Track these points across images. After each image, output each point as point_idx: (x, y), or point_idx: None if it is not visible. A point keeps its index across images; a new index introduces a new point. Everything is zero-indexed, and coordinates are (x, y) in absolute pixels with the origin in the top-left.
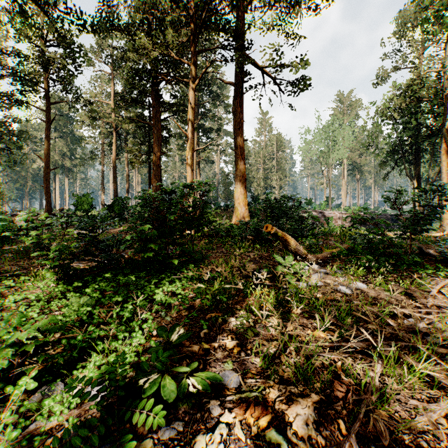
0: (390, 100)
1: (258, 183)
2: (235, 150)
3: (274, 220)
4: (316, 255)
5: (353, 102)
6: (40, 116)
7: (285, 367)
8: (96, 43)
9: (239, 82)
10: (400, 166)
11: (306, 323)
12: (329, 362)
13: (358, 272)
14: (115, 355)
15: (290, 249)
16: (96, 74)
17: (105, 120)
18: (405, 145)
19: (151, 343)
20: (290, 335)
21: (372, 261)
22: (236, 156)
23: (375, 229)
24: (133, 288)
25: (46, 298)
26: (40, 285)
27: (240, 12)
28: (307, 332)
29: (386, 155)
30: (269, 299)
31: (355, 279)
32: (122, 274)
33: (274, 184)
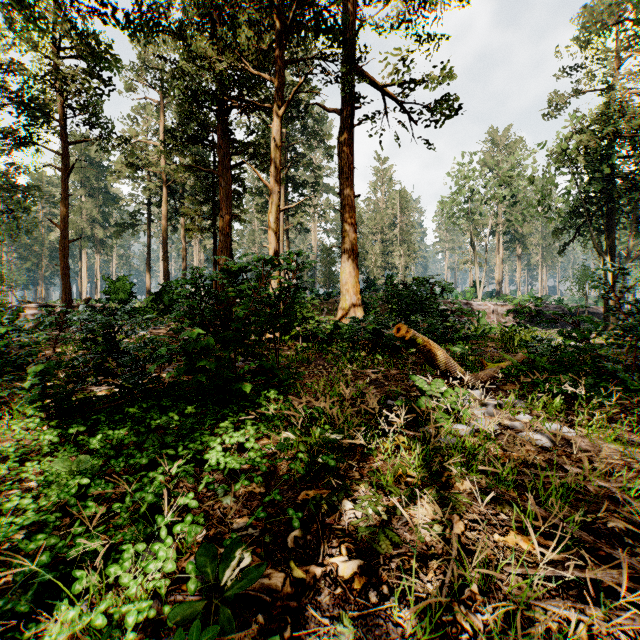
0: (570, 138)
1: (374, 261)
2: (341, 210)
3: (403, 316)
4: (476, 375)
5: (511, 143)
6: (59, 166)
7: (466, 636)
8: (139, 56)
9: (347, 109)
10: (584, 236)
11: (485, 514)
12: (559, 624)
13: (553, 406)
14: (112, 601)
15: (436, 365)
16: (138, 103)
17: (151, 169)
18: (593, 203)
19: (188, 569)
20: (462, 545)
21: (571, 384)
22: (344, 219)
23: (574, 331)
24: (171, 437)
25: (19, 455)
26: (17, 429)
27: (349, 4)
28: (493, 536)
29: (563, 218)
30: (410, 462)
31: (548, 417)
32: (159, 408)
33: (396, 262)
